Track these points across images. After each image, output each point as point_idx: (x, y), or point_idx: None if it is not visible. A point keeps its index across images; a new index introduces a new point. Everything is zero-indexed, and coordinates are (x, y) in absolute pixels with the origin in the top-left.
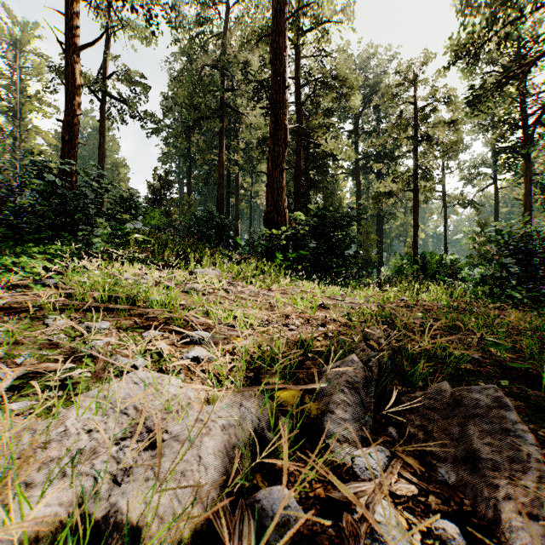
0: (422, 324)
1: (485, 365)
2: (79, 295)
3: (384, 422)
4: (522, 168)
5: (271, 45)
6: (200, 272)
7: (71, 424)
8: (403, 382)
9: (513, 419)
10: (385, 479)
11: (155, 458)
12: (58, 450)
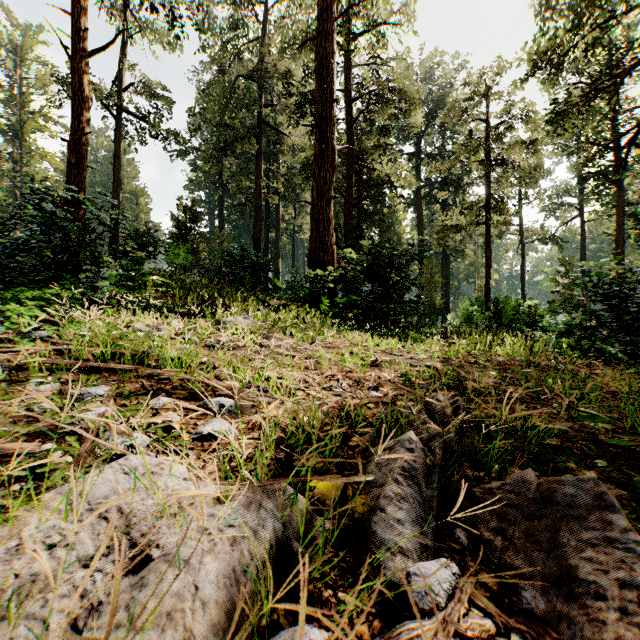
0: (497, 386)
1: (576, 440)
2: (76, 351)
3: (450, 522)
4: (613, 197)
5: (316, 50)
6: (228, 322)
7: (30, 535)
8: (474, 466)
9: (622, 525)
10: (451, 612)
11: (136, 588)
12: (4, 575)
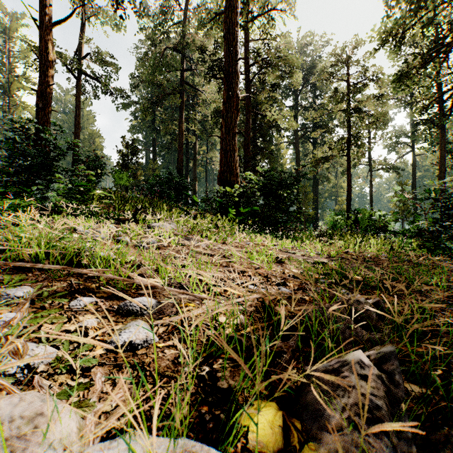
0: (382, 280)
1: None
2: (14, 251)
3: None
4: (436, 138)
5: (224, 21)
6: (155, 226)
7: None
8: (426, 387)
9: None
10: None
11: None
12: None
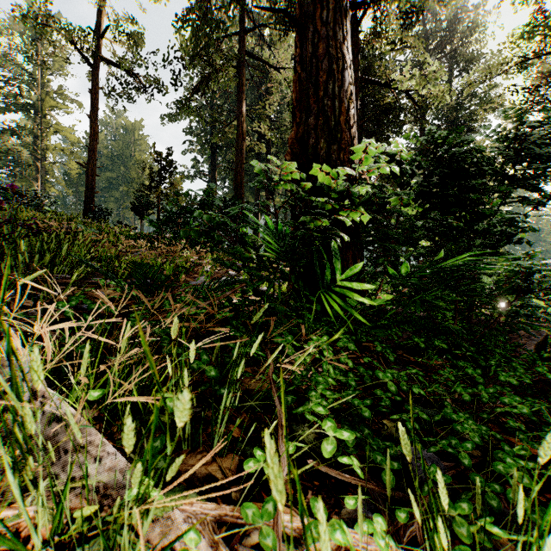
0: None
1: None
2: None
3: None
4: None
5: None
6: None
7: None
8: None
9: None
10: None
11: None
12: None
